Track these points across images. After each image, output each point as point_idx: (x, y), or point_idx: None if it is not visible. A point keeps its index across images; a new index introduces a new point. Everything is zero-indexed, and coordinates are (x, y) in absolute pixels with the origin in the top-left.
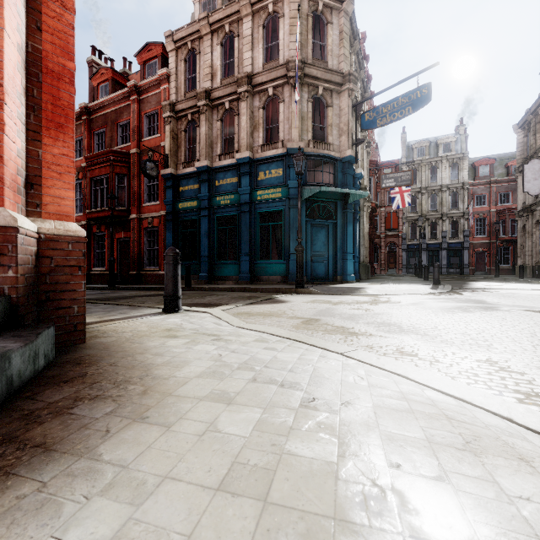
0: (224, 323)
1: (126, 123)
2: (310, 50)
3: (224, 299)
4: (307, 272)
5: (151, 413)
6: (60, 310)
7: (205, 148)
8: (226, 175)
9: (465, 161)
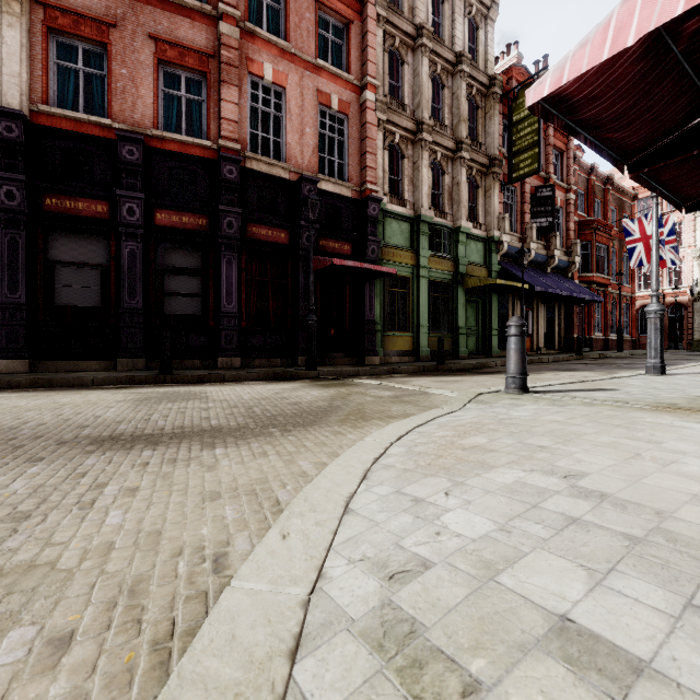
0: None
1: None
2: None
3: None
4: None
5: None
6: None
7: None
8: None
9: None
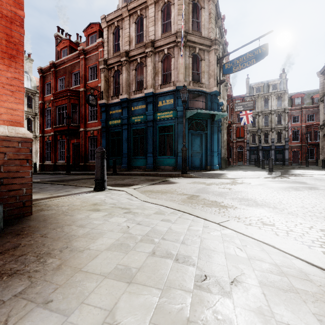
0: (135, 198)
1: (78, 72)
2: (191, 25)
3: (136, 181)
4: (189, 164)
5: (56, 294)
6: (12, 191)
7: (125, 87)
8: (138, 104)
9: (286, 95)
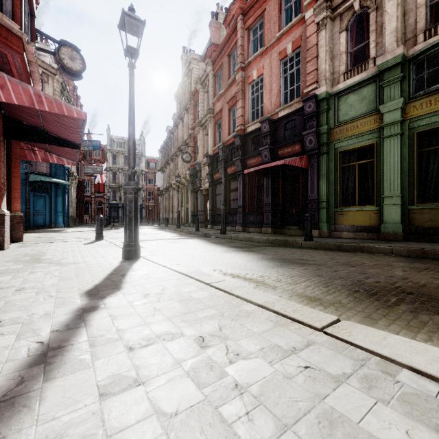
0: None
1: None
2: None
3: None
4: (31, 223)
5: None
6: None
7: None
8: None
9: (143, 158)
